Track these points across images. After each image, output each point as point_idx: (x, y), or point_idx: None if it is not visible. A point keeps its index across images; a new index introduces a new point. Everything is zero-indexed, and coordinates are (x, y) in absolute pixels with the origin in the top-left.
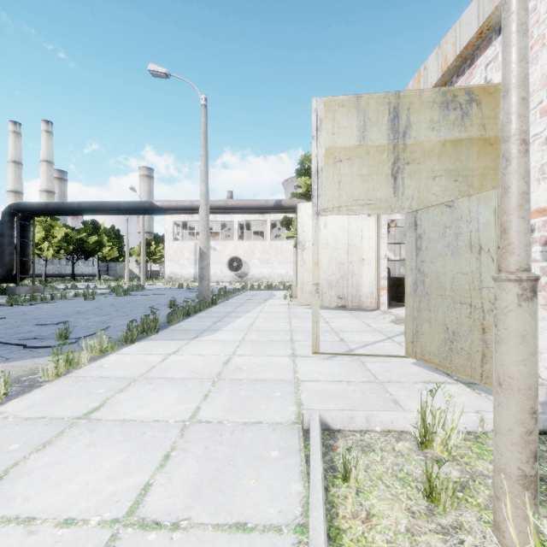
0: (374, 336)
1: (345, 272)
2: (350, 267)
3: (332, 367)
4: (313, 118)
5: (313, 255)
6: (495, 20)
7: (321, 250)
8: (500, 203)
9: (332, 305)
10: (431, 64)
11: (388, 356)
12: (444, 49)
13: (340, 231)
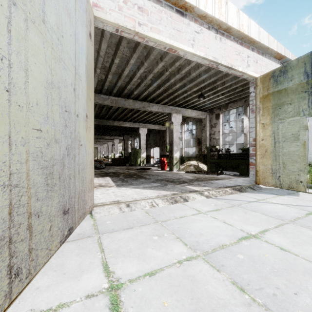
0: (261, 205)
1: (73, 137)
2: (78, 126)
3: None
4: None
5: None
6: (256, 45)
7: (29, 25)
8: None
9: (56, 246)
10: (232, 10)
11: None
12: (242, 19)
13: (67, 16)
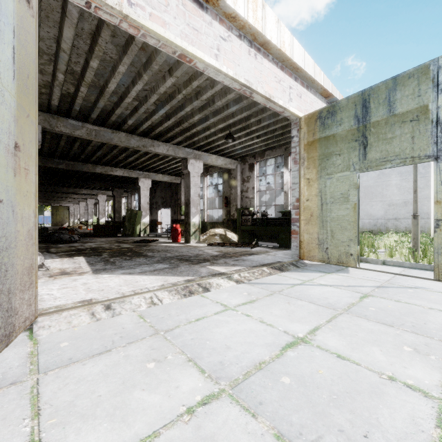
0: (307, 289)
1: None
2: None
3: (424, 283)
4: (441, 73)
5: (441, 195)
6: (300, 73)
7: None
8: (417, 201)
9: None
10: (271, 18)
11: (370, 270)
12: (283, 33)
13: None
